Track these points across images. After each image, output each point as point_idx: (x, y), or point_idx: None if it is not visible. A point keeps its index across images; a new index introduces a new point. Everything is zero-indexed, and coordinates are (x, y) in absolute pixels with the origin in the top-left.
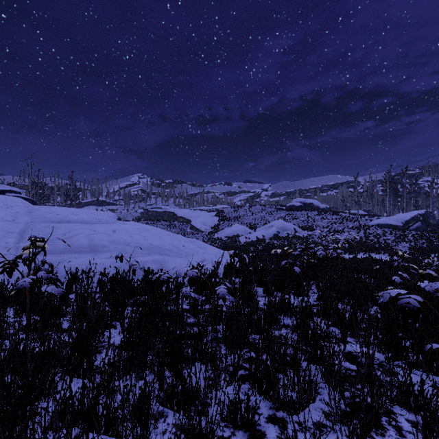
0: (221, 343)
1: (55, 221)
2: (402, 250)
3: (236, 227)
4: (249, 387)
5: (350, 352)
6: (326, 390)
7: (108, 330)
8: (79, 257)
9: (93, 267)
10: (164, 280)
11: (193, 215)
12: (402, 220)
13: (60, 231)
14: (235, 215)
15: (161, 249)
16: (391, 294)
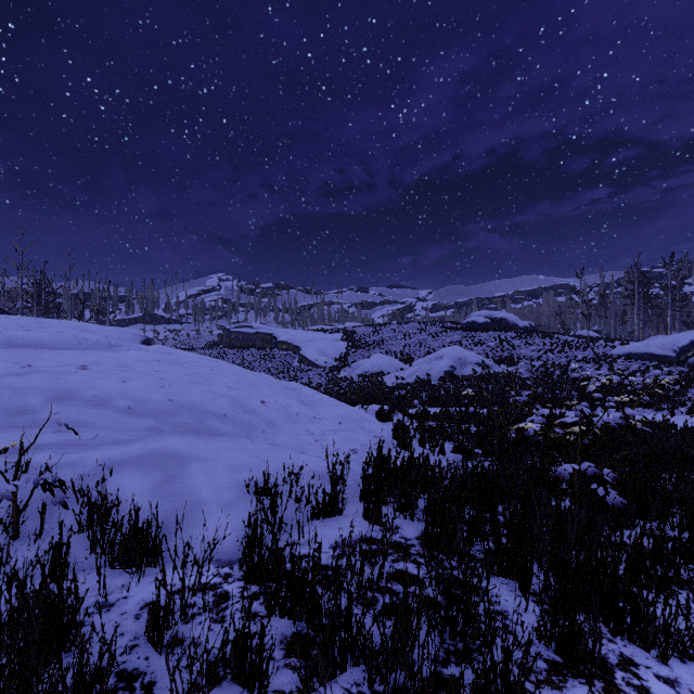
0: None
1: None
2: None
3: (377, 359)
4: None
5: None
6: None
7: None
8: None
9: None
10: None
11: (304, 338)
12: (674, 346)
13: None
14: (375, 338)
15: (197, 413)
16: None
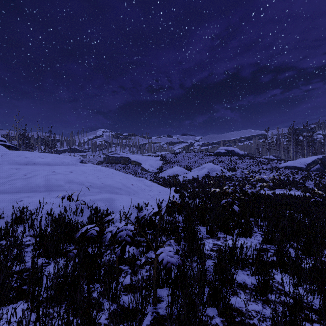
0: None
1: (22, 163)
2: (309, 186)
3: (176, 168)
4: None
5: None
6: None
7: (15, 304)
8: (31, 196)
9: (42, 206)
10: (92, 236)
11: (143, 159)
12: (305, 163)
13: (22, 172)
14: (175, 159)
15: (112, 187)
16: None
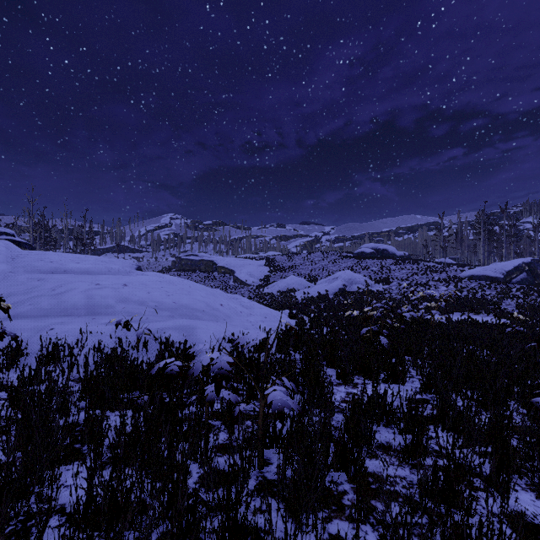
0: (277, 517)
1: (47, 270)
2: (507, 308)
3: (291, 279)
4: None
5: (519, 516)
6: None
7: (69, 466)
8: (67, 323)
9: (85, 337)
10: (174, 374)
11: (237, 264)
12: (502, 270)
13: (49, 285)
14: (290, 264)
15: (190, 309)
16: None
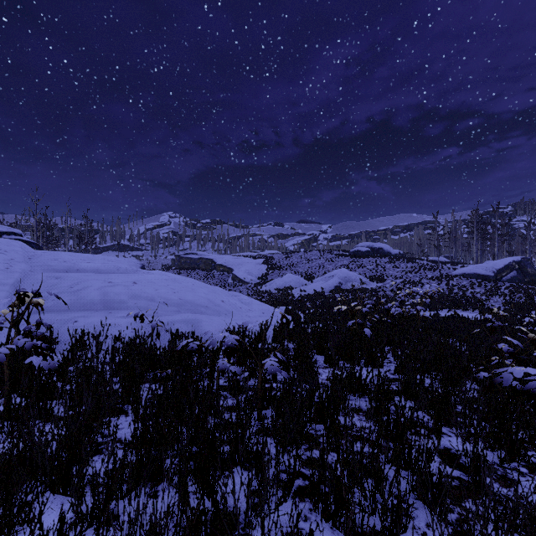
0: (271, 440)
1: (61, 269)
2: (494, 305)
3: (288, 277)
4: (310, 506)
5: (446, 450)
6: (420, 511)
7: (117, 417)
8: (88, 316)
9: (105, 329)
10: (194, 350)
11: (235, 262)
12: (493, 269)
13: (66, 282)
14: (287, 262)
15: (194, 305)
16: (515, 375)
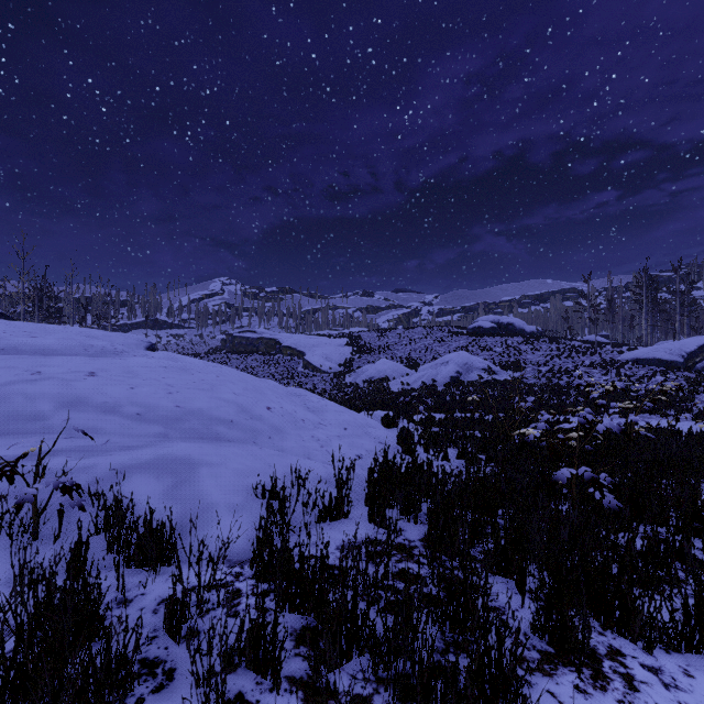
0: None
1: None
2: None
3: (383, 364)
4: None
5: None
6: None
7: None
8: None
9: None
10: None
11: (308, 343)
12: (681, 352)
13: None
14: (381, 343)
15: (205, 419)
16: None
